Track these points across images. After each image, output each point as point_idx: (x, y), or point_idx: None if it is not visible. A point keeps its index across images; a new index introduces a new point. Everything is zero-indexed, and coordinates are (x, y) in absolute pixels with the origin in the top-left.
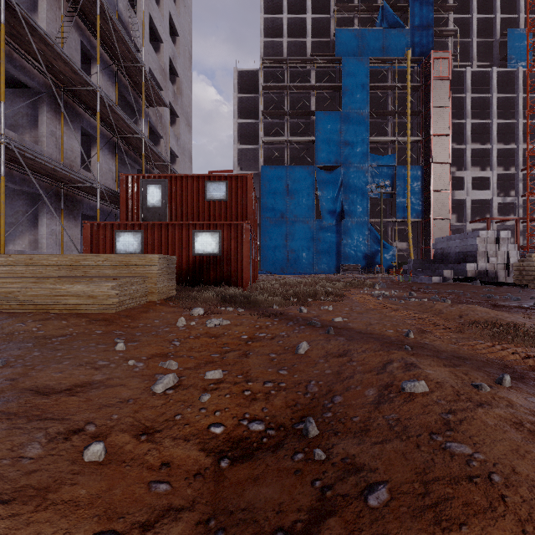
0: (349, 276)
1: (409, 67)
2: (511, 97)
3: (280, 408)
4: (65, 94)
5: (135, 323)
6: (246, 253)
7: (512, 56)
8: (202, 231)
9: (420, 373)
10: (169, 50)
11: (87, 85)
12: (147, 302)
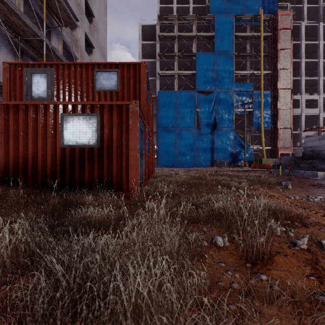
0: (224, 169)
1: (262, 21)
2: None
3: None
4: None
5: None
6: (133, 145)
7: None
8: (74, 115)
9: None
10: None
11: None
12: None
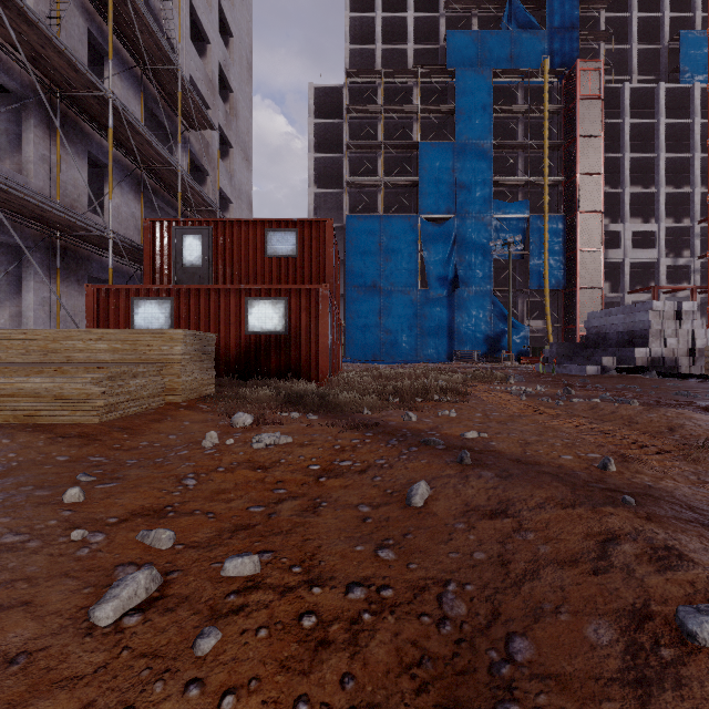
0: (467, 365)
1: (546, 82)
2: (684, 123)
3: (385, 674)
4: (63, 102)
5: (134, 440)
6: (323, 331)
7: (686, 68)
8: (259, 300)
9: (706, 579)
10: (219, 54)
11: (94, 89)
12: (166, 404)
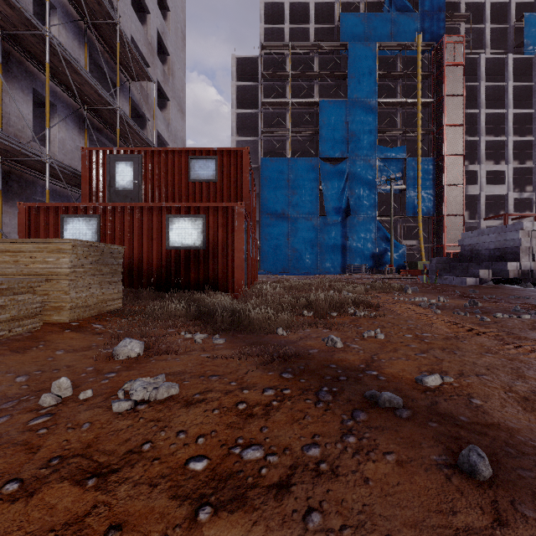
0: (358, 276)
1: (419, 52)
2: (528, 85)
3: None
4: (5, 40)
5: None
6: (238, 246)
7: (529, 42)
8: (179, 217)
9: None
10: (157, 23)
11: (32, 27)
12: (51, 324)
